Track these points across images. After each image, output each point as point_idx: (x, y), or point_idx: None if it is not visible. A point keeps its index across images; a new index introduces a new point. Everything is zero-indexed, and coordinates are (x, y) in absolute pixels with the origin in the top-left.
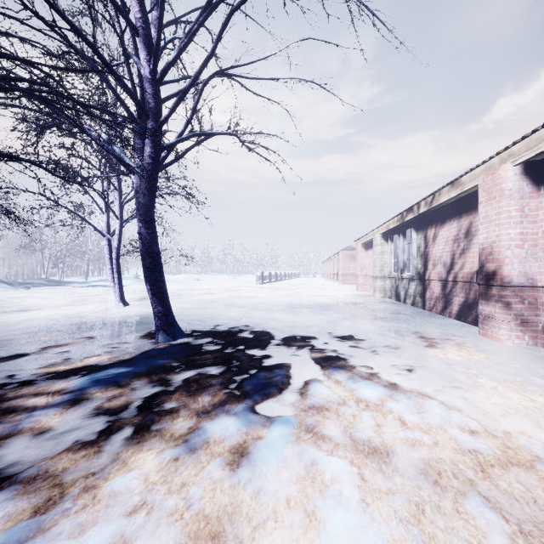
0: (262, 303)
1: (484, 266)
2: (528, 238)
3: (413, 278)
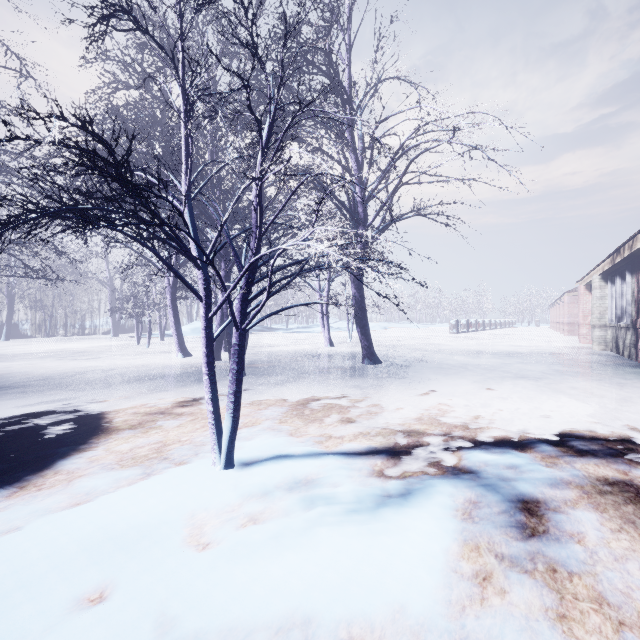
0: (447, 350)
1: None
2: None
3: (628, 327)
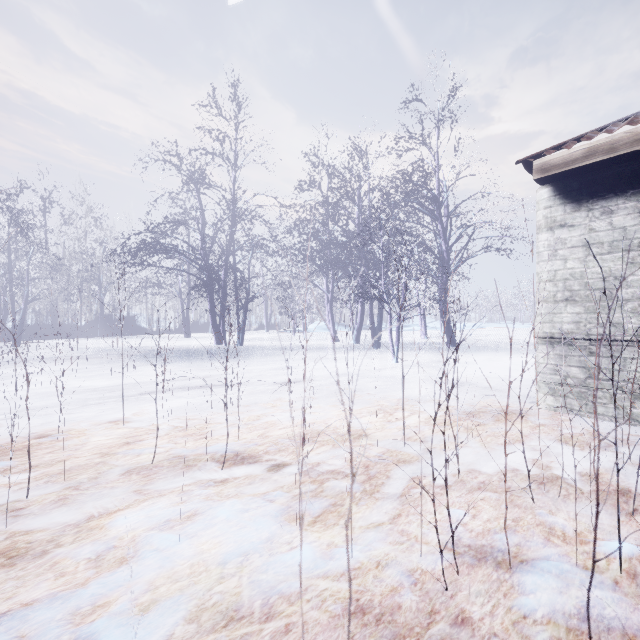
0: (518, 342)
1: None
2: None
3: None
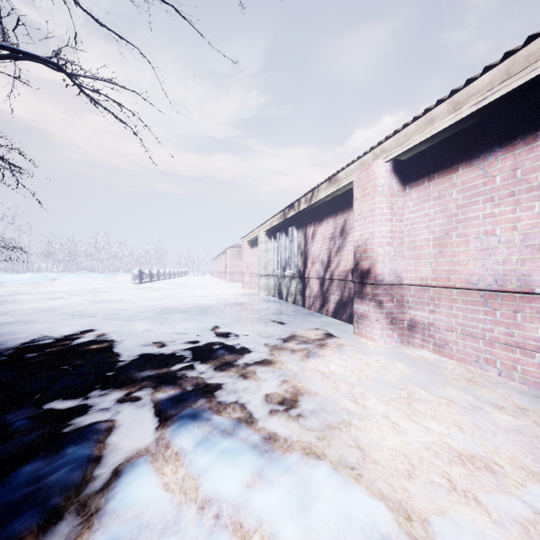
0: (125, 309)
1: (359, 264)
2: (396, 236)
3: (294, 276)
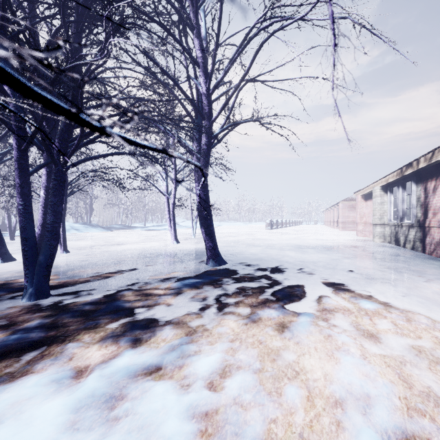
0: (274, 244)
1: None
2: None
3: (413, 225)
